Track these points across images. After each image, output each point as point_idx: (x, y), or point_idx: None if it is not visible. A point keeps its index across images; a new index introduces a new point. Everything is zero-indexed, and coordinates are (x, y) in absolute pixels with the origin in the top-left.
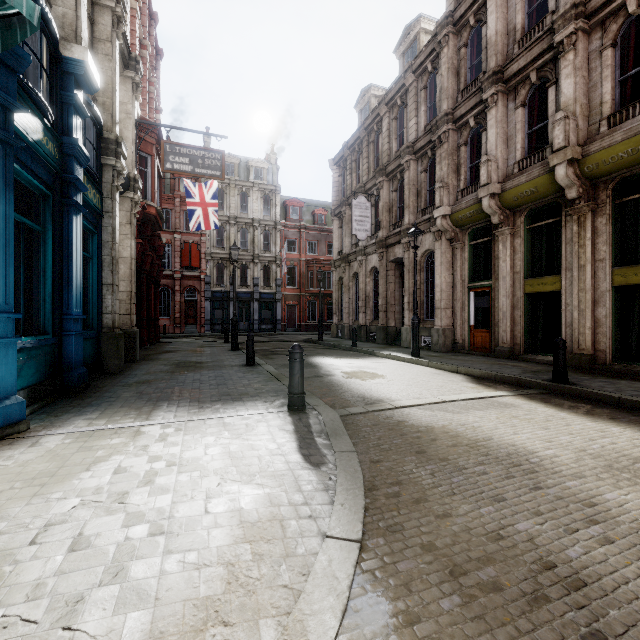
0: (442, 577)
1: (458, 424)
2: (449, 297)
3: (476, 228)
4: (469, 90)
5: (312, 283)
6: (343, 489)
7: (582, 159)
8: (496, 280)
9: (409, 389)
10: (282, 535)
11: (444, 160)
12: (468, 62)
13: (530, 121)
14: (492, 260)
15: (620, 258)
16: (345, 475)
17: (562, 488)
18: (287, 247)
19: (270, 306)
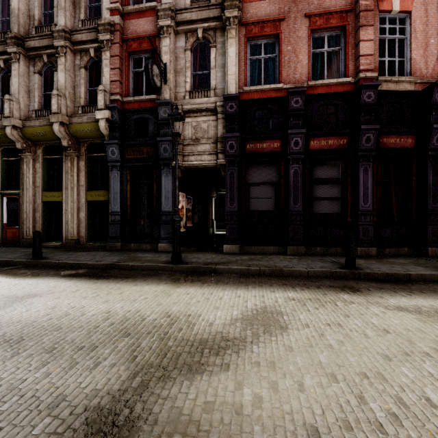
0: None
1: None
2: None
3: (8, 148)
4: (0, 37)
5: None
6: None
7: (69, 124)
8: (23, 190)
9: None
10: None
11: None
12: (0, 14)
13: (46, 87)
14: (20, 175)
15: (92, 186)
16: None
17: None
18: None
19: None
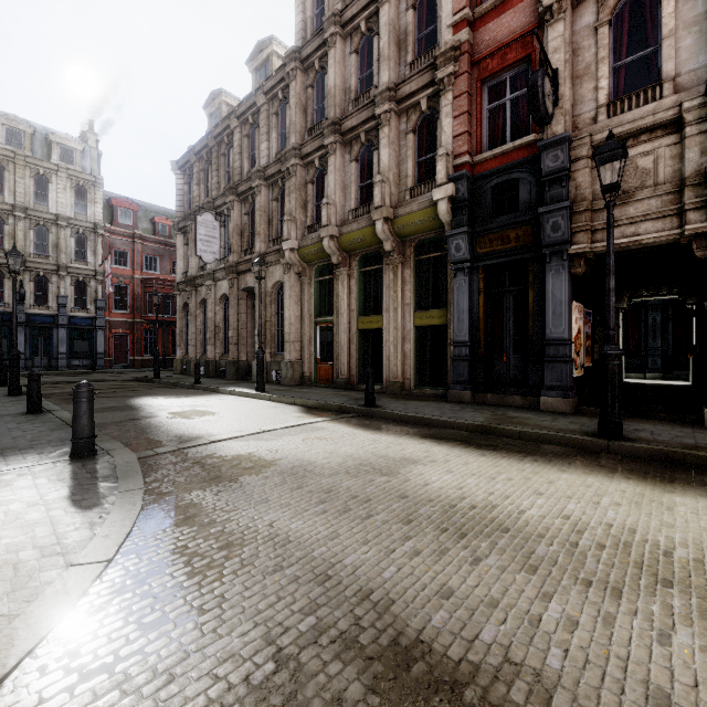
0: (180, 566)
1: (265, 449)
2: (298, 331)
3: (321, 265)
4: (315, 131)
5: (151, 308)
6: (112, 523)
7: (394, 219)
8: (337, 316)
9: (236, 423)
10: (12, 576)
11: (293, 193)
12: (314, 103)
13: (362, 176)
14: (334, 297)
15: (420, 304)
16: (120, 511)
17: (317, 485)
18: (114, 259)
19: (87, 335)
